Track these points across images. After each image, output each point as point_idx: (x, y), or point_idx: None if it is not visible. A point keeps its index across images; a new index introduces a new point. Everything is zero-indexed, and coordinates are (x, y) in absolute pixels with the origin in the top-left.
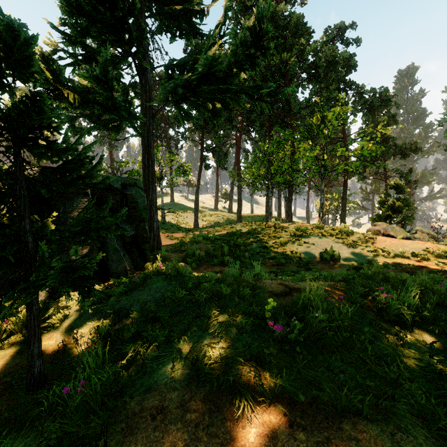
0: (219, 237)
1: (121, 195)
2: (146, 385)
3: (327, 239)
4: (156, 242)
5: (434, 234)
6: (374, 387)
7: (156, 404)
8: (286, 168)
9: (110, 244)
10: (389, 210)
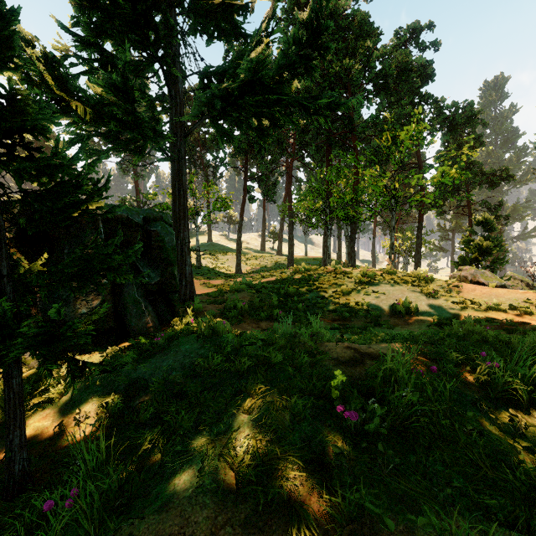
0: (266, 284)
1: (143, 232)
2: (163, 497)
3: (401, 288)
4: (189, 291)
5: (529, 281)
6: (496, 509)
7: (175, 532)
8: (348, 200)
9: (128, 293)
10: (475, 251)
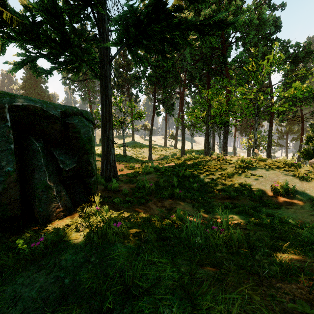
0: (168, 168)
1: (60, 124)
2: None
3: (275, 172)
4: (112, 173)
5: None
6: None
7: None
8: (224, 110)
9: (38, 179)
10: None
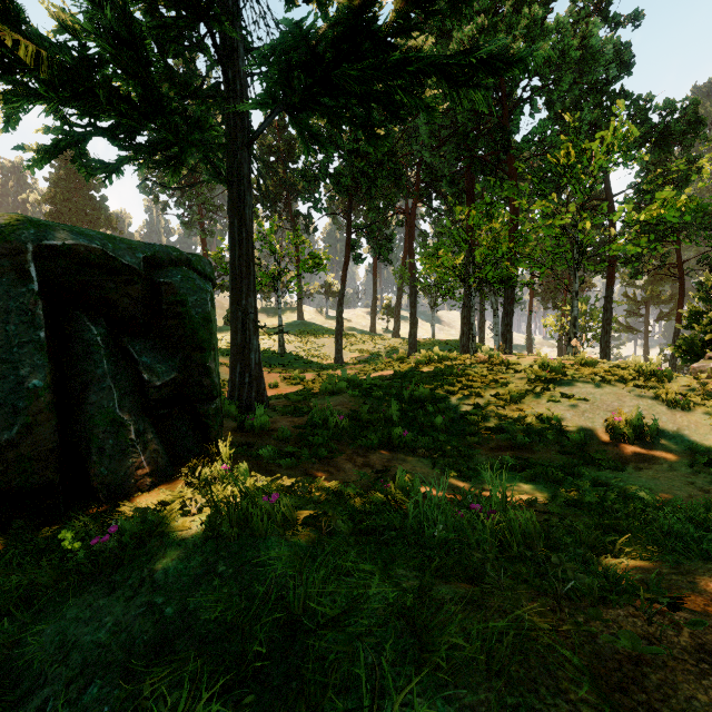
0: (380, 381)
1: (143, 286)
2: None
3: (614, 390)
4: (255, 392)
5: None
6: None
7: None
8: (504, 253)
9: (97, 406)
10: (711, 330)
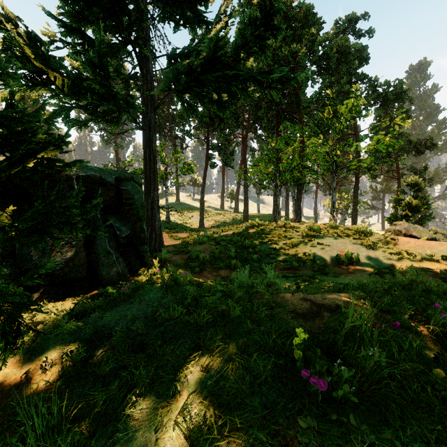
0: (225, 237)
1: (115, 191)
2: None
3: (343, 240)
4: (158, 243)
5: None
6: None
7: None
8: (295, 165)
9: (100, 245)
10: (406, 209)
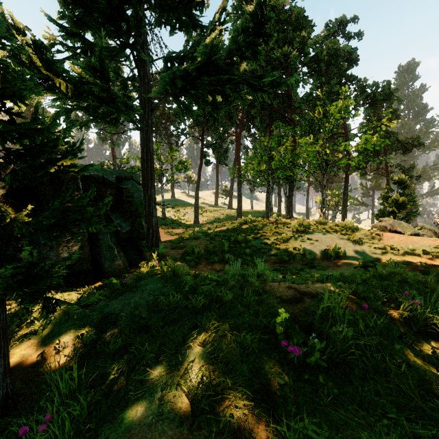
0: (219, 233)
1: (116, 189)
2: (126, 423)
3: (331, 236)
4: (155, 238)
5: (436, 230)
6: (429, 438)
7: None
8: (287, 163)
9: (103, 240)
10: (393, 206)
